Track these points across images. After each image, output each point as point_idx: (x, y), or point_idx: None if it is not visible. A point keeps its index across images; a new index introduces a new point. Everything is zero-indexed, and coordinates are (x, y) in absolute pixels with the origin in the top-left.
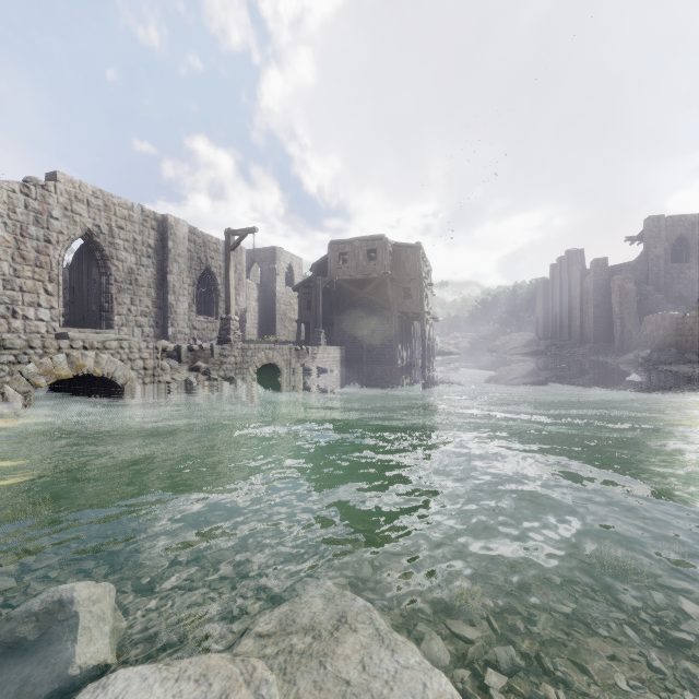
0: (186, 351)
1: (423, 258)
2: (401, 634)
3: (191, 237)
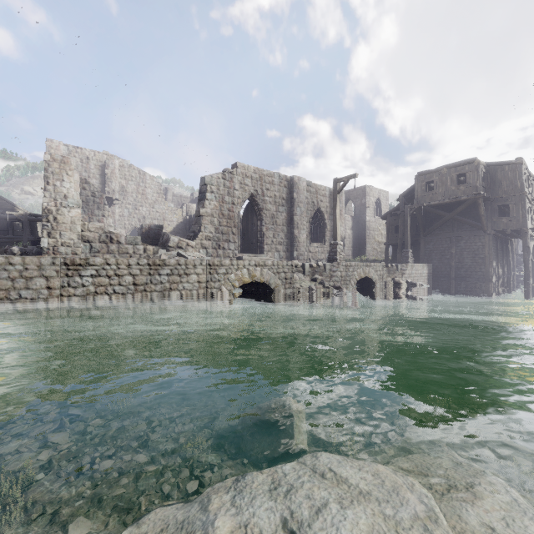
0: (307, 267)
1: (525, 173)
2: None
3: (308, 188)
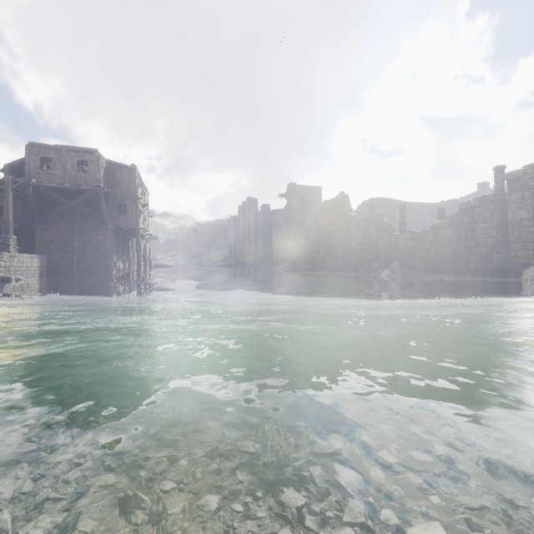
0: None
1: (139, 180)
2: None
3: None
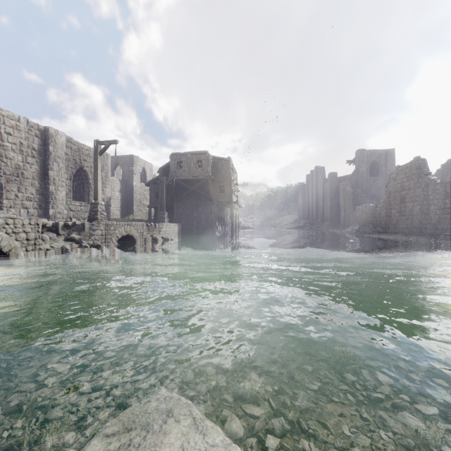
0: (62, 226)
1: (232, 167)
2: (210, 421)
3: (68, 144)
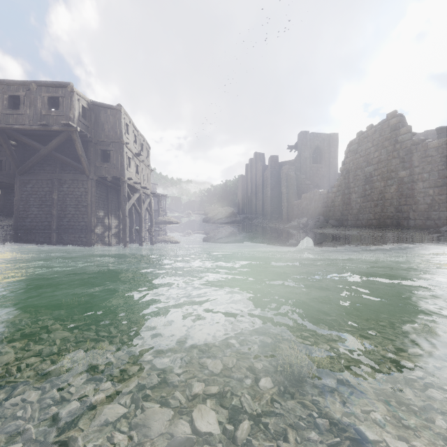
0: None
1: (128, 125)
2: None
3: None
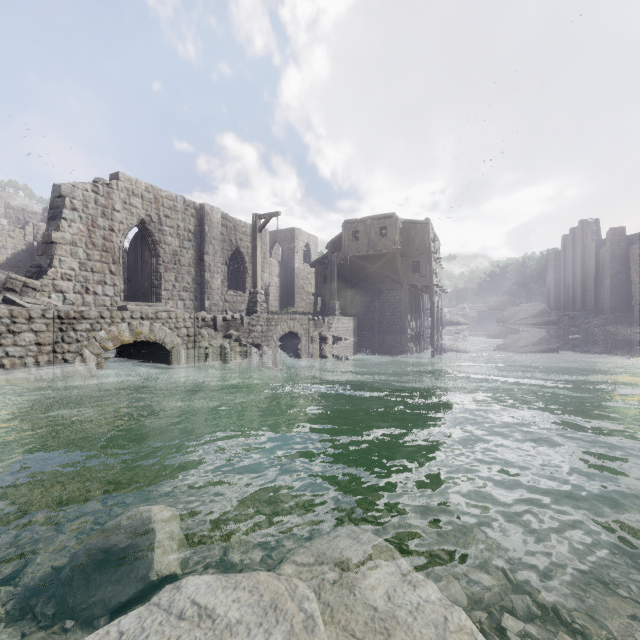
0: (220, 321)
1: (431, 233)
2: (421, 572)
3: (224, 222)
